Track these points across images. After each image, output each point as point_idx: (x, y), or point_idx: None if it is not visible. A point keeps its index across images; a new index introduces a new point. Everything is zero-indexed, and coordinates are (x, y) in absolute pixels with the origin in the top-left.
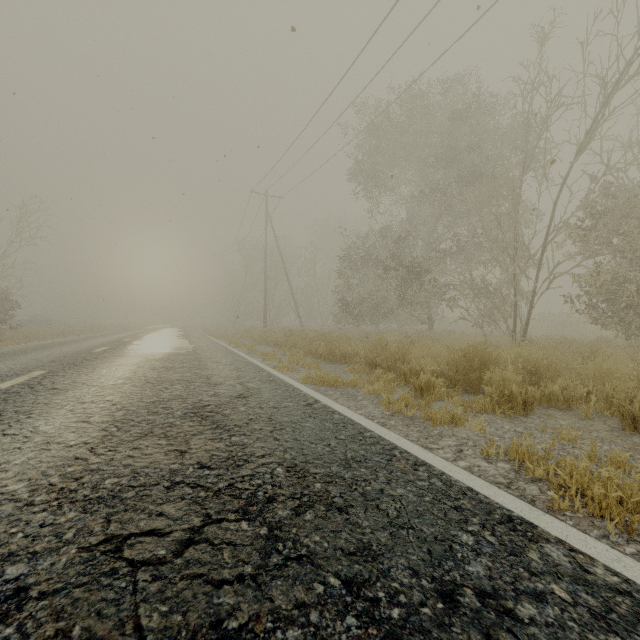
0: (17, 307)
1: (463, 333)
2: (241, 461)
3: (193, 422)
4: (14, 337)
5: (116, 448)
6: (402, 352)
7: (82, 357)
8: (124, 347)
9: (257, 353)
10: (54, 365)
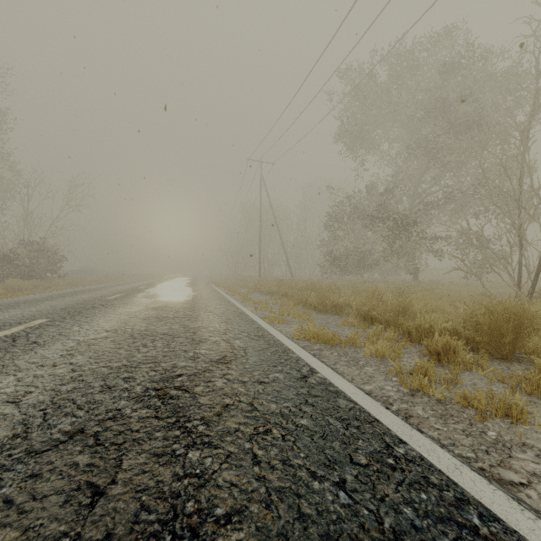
0: (64, 260)
1: (452, 283)
2: (185, 536)
3: (148, 409)
4: (60, 284)
5: (4, 473)
6: (402, 306)
7: (92, 304)
8: (135, 294)
9: (250, 301)
10: (61, 313)
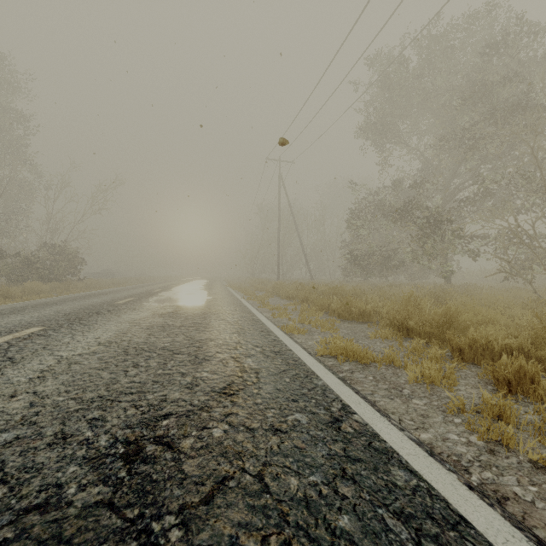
0: (84, 263)
1: (490, 287)
2: None
3: (102, 486)
4: (78, 287)
5: None
6: (448, 315)
7: (98, 310)
8: (146, 298)
9: (267, 307)
10: (61, 319)
